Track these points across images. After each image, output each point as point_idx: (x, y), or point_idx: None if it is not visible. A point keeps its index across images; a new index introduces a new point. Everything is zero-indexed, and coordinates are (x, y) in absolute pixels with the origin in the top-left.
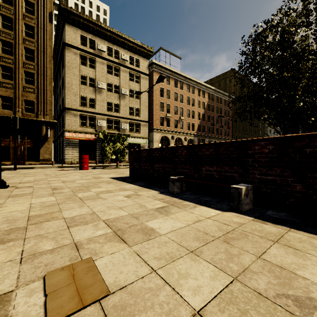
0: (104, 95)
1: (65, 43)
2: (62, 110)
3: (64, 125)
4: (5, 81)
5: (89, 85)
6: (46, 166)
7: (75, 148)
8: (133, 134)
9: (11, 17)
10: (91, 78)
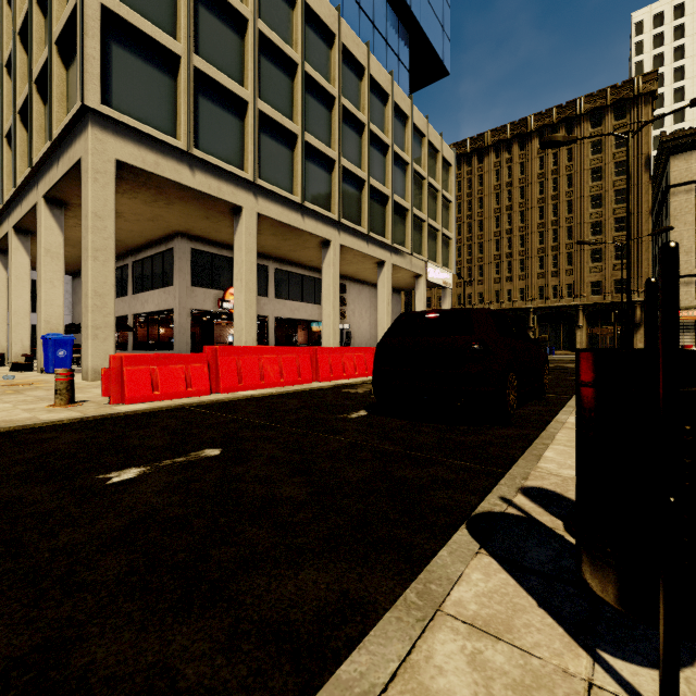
0: None
1: (669, 187)
2: None
3: None
4: (594, 266)
5: None
6: None
7: (687, 333)
8: None
9: (599, 194)
10: None
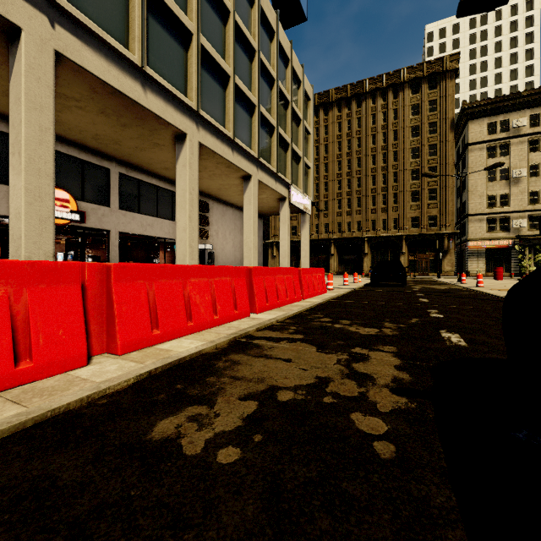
0: (524, 184)
1: (468, 144)
2: (464, 217)
3: (466, 233)
4: (414, 204)
5: (499, 179)
6: (452, 278)
7: (480, 259)
8: None
9: (417, 147)
10: (503, 168)
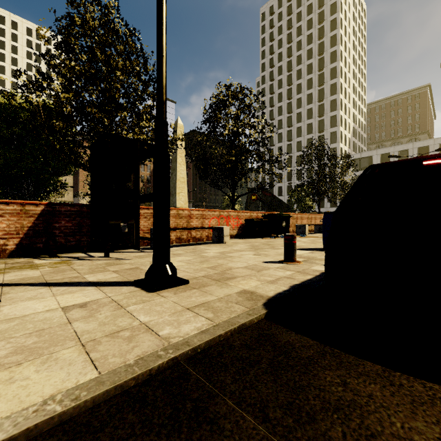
0: None
1: None
2: None
3: None
4: None
5: None
6: None
7: None
8: (53, 198)
9: None
10: None
